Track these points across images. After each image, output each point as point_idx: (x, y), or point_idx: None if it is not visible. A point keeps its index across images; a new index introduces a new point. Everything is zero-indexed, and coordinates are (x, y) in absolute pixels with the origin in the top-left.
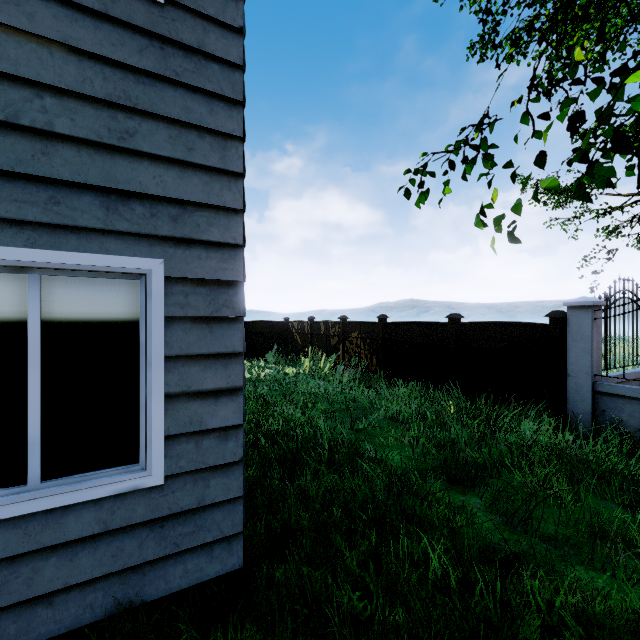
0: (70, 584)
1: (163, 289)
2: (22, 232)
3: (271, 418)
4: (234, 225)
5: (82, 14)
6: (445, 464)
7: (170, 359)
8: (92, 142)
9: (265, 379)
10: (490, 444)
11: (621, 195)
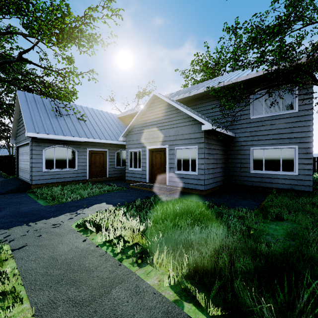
0: (285, 183)
1: (297, 149)
2: (280, 144)
3: None
4: (310, 139)
5: (286, 118)
6: None
7: (299, 158)
8: (287, 133)
9: None
10: None
11: None
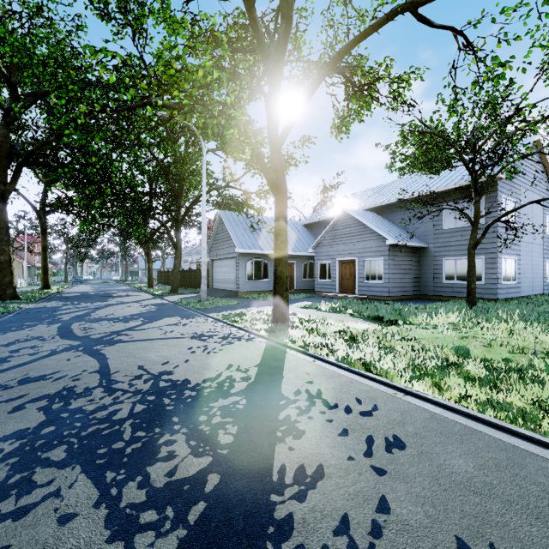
0: None
1: (484, 260)
2: None
3: None
4: (495, 250)
5: None
6: None
7: (485, 268)
8: None
9: None
10: None
11: None
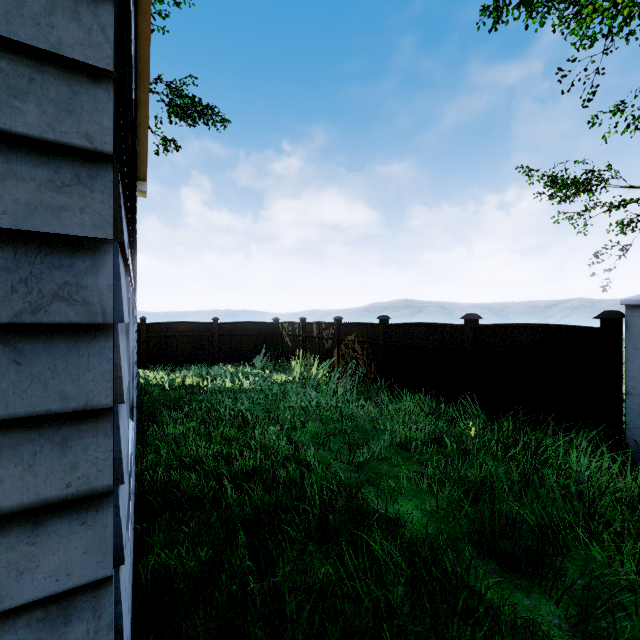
0: None
1: None
2: None
3: (246, 449)
4: (88, 105)
5: None
6: (483, 526)
7: None
8: None
9: (249, 389)
10: (539, 491)
11: (634, 187)
